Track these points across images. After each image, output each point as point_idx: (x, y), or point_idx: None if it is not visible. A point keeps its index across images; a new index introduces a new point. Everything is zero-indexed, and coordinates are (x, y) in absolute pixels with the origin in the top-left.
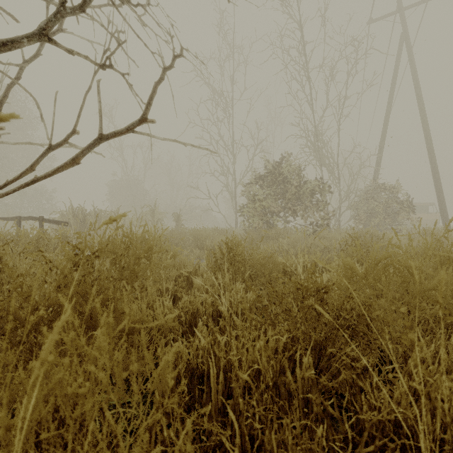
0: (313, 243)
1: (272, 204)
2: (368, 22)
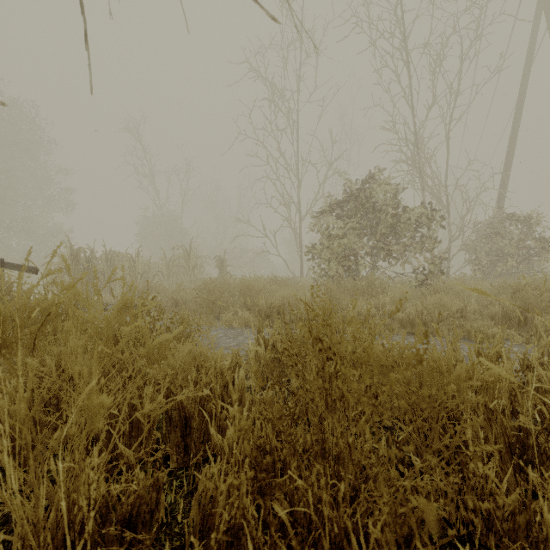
0: (436, 303)
1: (355, 242)
2: None
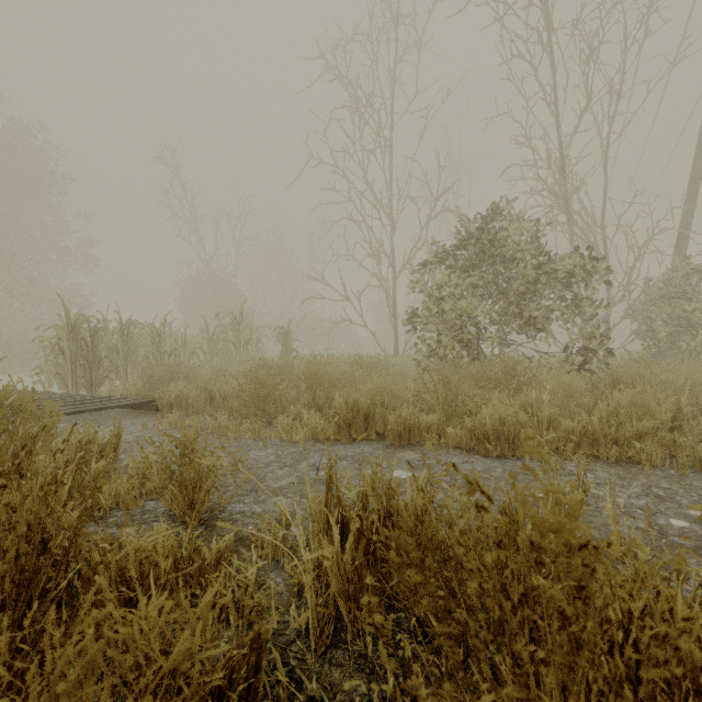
0: (629, 404)
1: (478, 305)
2: None
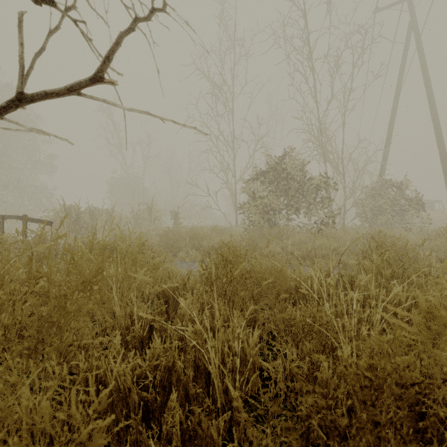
0: (321, 245)
1: (274, 201)
2: (374, 11)
